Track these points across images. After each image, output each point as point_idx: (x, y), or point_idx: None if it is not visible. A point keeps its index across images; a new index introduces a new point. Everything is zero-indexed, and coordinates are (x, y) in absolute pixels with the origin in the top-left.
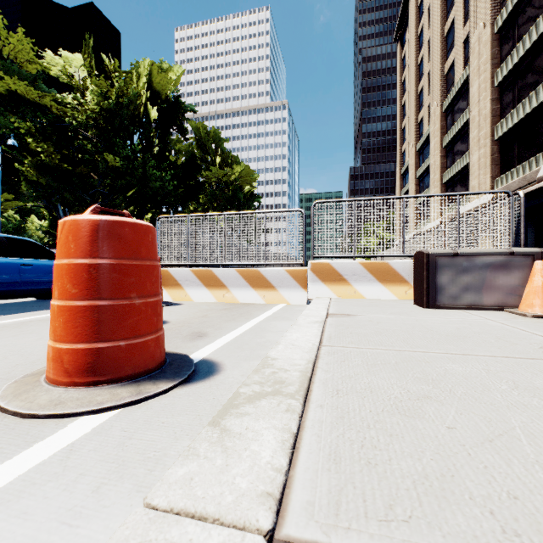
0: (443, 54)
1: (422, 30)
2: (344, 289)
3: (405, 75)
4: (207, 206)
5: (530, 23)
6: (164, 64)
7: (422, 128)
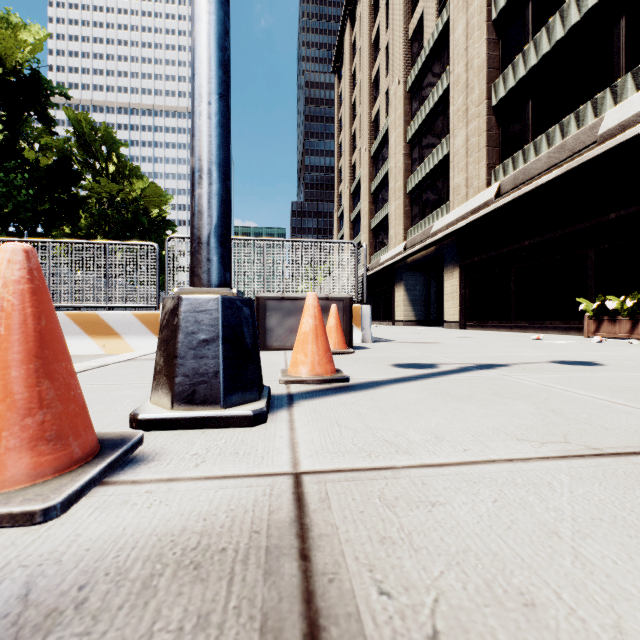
0: (371, 100)
1: (356, 70)
2: None
3: (342, 112)
4: (94, 230)
5: (430, 90)
6: (13, 16)
7: (356, 171)
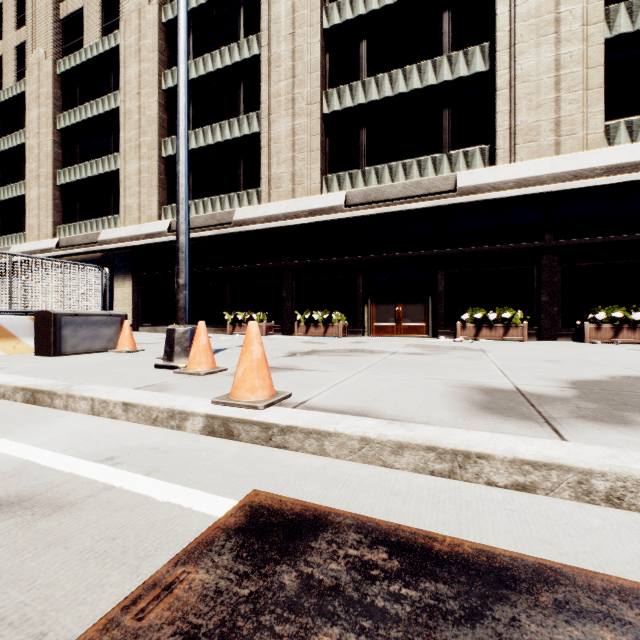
0: None
1: None
2: None
3: None
4: None
5: (92, 95)
6: None
7: None
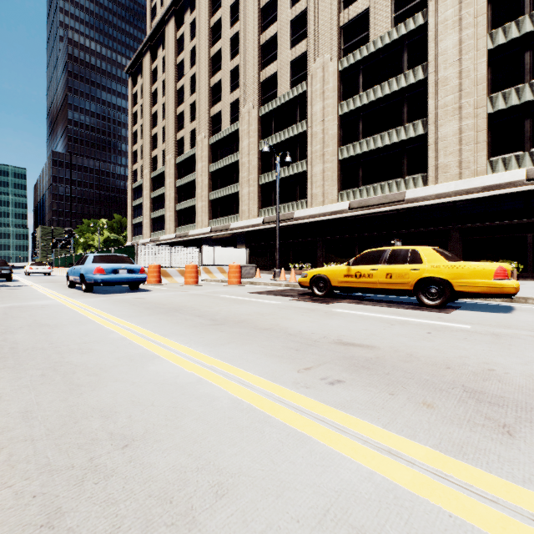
0: (176, 126)
1: (157, 92)
2: (212, 276)
3: (138, 111)
4: None
5: (225, 154)
6: None
7: (157, 163)
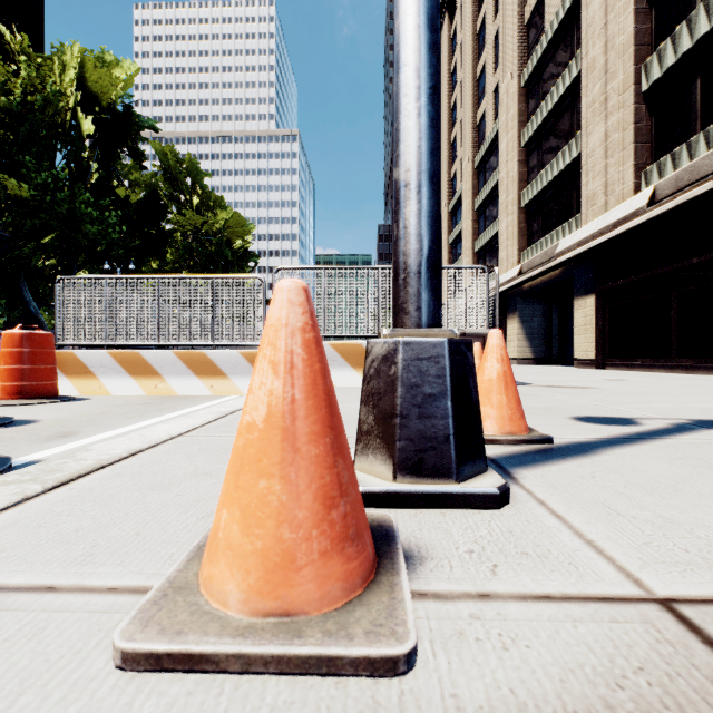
0: (475, 101)
1: (455, 69)
2: None
3: None
4: (179, 264)
5: (553, 82)
6: (107, 54)
7: (455, 185)
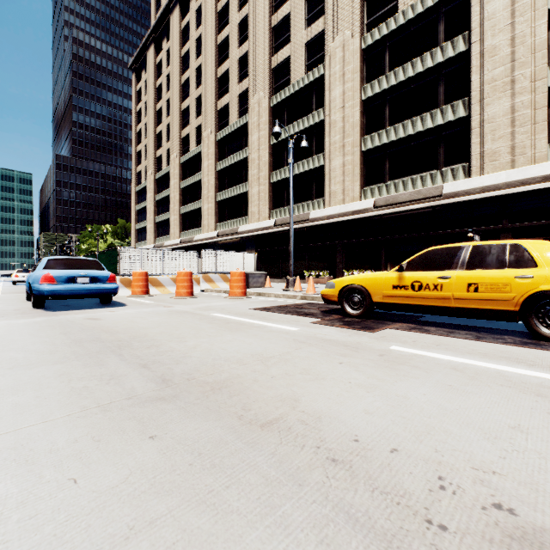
0: (181, 123)
1: (161, 87)
2: (214, 285)
3: (142, 108)
4: None
5: (233, 150)
6: None
7: (161, 164)
